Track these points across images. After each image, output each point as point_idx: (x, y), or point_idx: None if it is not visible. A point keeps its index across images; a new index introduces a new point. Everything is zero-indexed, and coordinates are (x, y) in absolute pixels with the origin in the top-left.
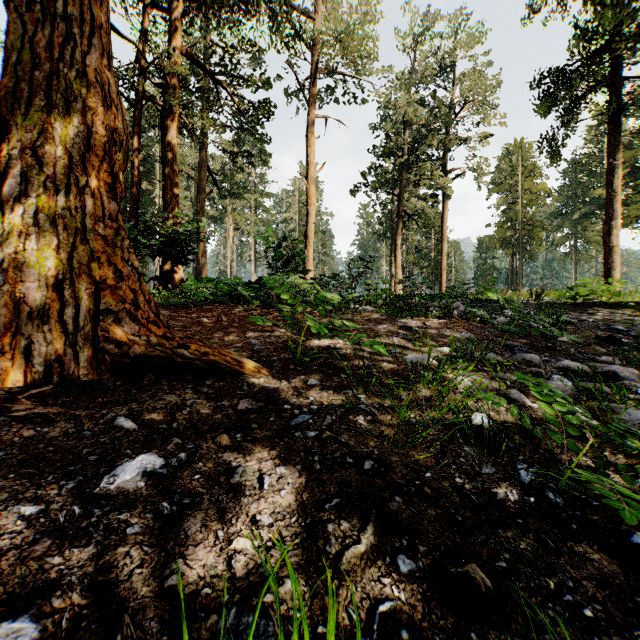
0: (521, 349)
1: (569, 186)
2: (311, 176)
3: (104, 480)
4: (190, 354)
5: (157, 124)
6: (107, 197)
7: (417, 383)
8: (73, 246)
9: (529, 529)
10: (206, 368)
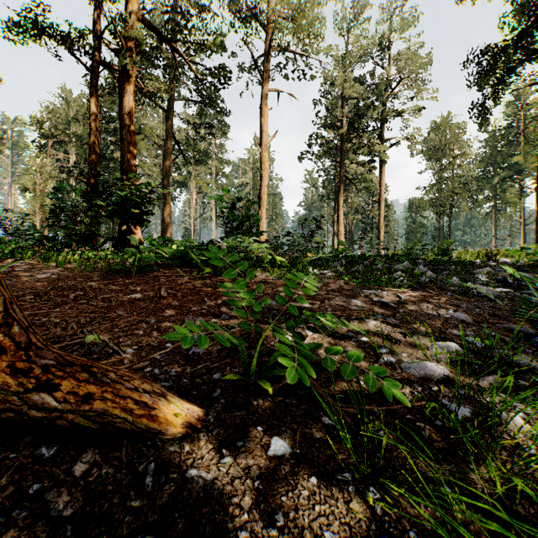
0: None
1: (489, 154)
2: (264, 143)
3: None
4: (56, 402)
5: None
6: None
7: (449, 433)
8: None
9: None
10: (87, 425)
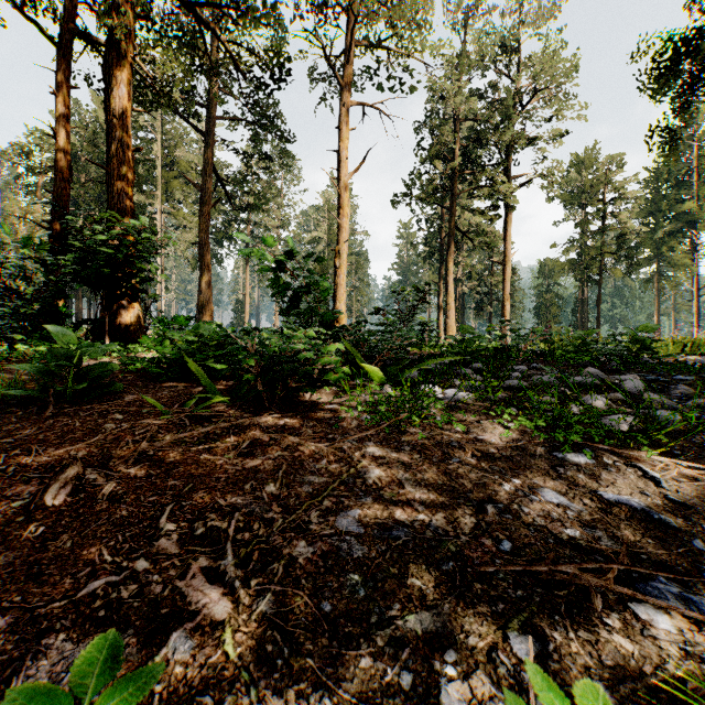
0: None
1: (650, 199)
2: (343, 179)
3: None
4: None
5: (158, 124)
6: None
7: None
8: None
9: None
10: None
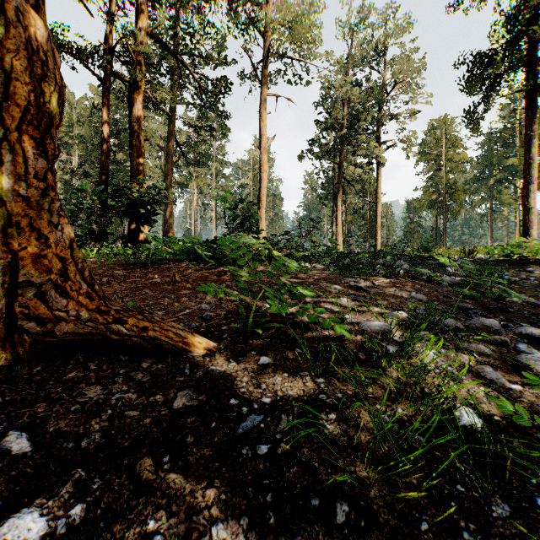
0: (476, 312)
1: (485, 156)
2: (263, 147)
3: None
4: (126, 330)
5: None
6: (33, 153)
7: (379, 358)
8: None
9: None
10: (145, 345)
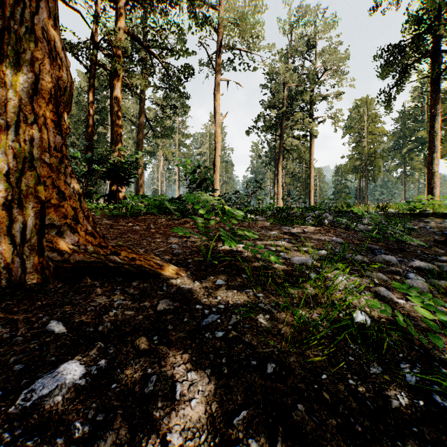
0: (380, 251)
1: (400, 129)
2: (218, 122)
3: (21, 397)
4: (120, 260)
5: None
6: (53, 132)
7: (304, 282)
8: (22, 172)
9: (426, 439)
10: (133, 271)
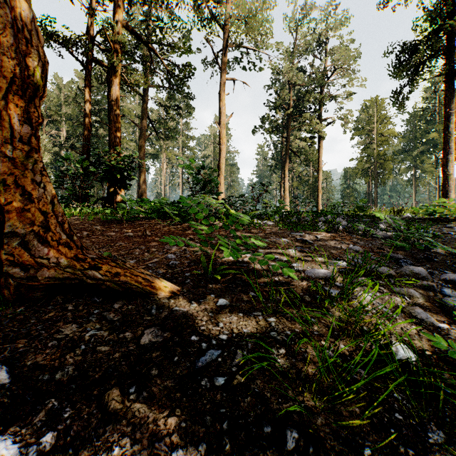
0: (406, 261)
1: (410, 131)
2: (222, 123)
3: None
4: (101, 275)
5: None
6: (19, 120)
7: (323, 301)
8: None
9: None
10: (117, 289)
